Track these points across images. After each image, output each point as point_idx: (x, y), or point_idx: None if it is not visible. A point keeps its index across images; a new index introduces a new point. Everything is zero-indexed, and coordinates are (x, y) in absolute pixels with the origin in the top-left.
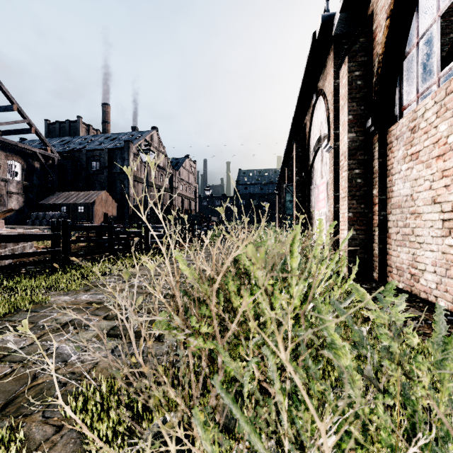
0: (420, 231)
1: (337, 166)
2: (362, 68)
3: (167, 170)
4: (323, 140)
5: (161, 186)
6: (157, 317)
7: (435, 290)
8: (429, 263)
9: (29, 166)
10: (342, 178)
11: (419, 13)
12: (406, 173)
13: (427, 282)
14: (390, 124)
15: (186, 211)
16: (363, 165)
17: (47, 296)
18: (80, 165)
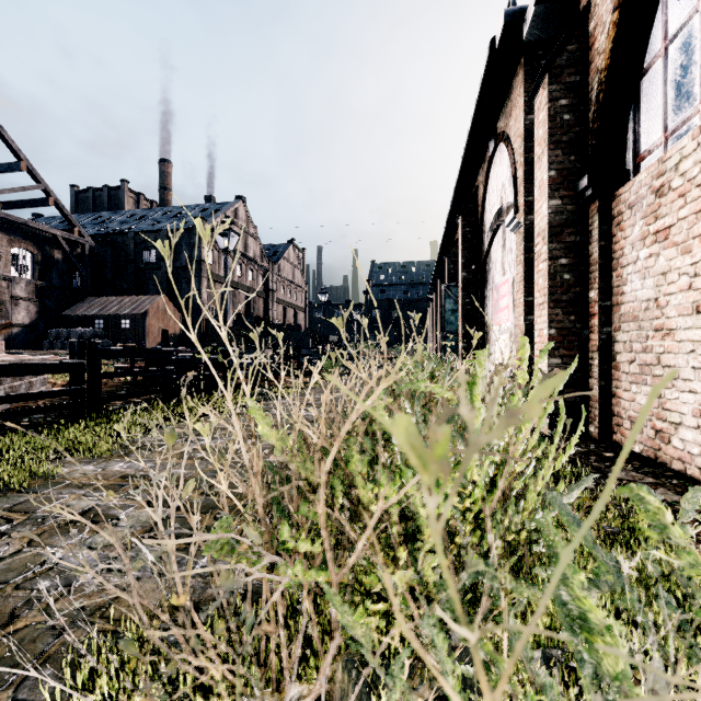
0: (672, 358)
1: (530, 254)
2: (571, 93)
3: (260, 264)
4: (507, 213)
5: (251, 288)
6: (207, 534)
7: (699, 458)
8: (687, 412)
9: (45, 257)
10: (538, 273)
11: (668, 0)
12: (647, 263)
13: (684, 443)
14: (618, 185)
15: (289, 327)
16: (573, 251)
17: (58, 464)
18: (125, 256)
